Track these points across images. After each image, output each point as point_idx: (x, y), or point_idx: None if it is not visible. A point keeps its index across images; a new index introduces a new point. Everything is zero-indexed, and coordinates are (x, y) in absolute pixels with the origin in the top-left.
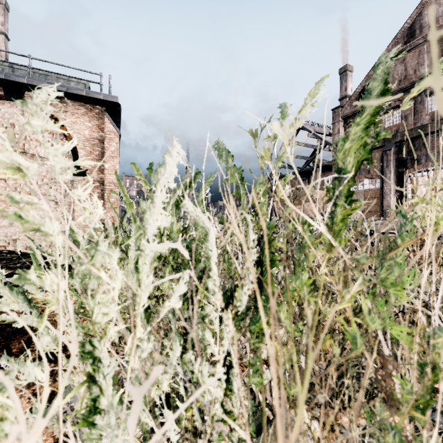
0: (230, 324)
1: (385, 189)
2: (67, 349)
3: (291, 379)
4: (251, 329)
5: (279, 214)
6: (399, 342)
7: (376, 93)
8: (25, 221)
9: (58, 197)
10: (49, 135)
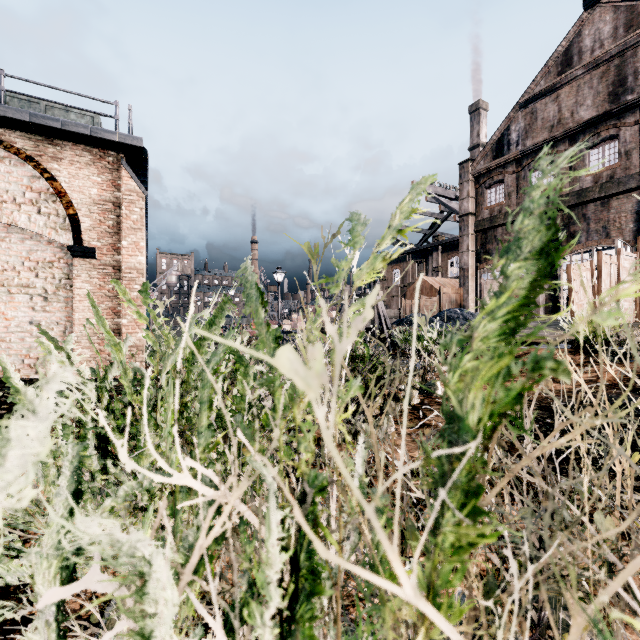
0: None
1: None
2: (8, 591)
3: None
4: None
5: (384, 315)
6: (562, 601)
7: (531, 246)
8: None
9: (48, 290)
10: (33, 194)
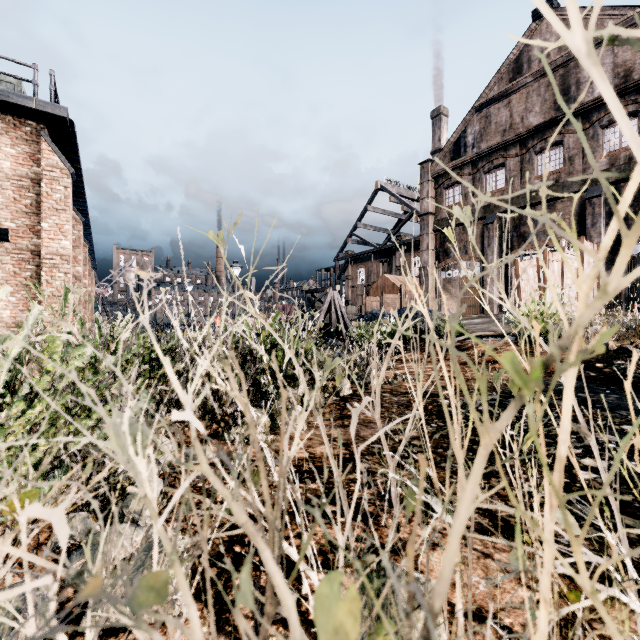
0: None
1: (486, 276)
2: None
3: None
4: None
5: (341, 310)
6: None
7: None
8: None
9: None
10: None
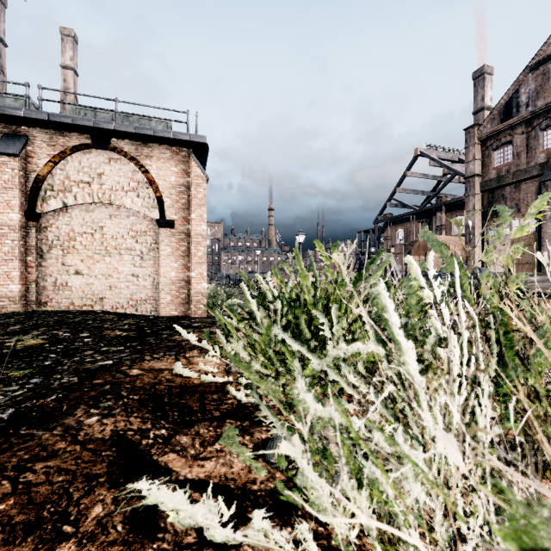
0: (487, 386)
1: (543, 233)
2: (241, 410)
3: (547, 423)
4: (498, 391)
5: (395, 269)
6: None
7: None
8: (432, 323)
9: (143, 252)
10: (135, 184)
